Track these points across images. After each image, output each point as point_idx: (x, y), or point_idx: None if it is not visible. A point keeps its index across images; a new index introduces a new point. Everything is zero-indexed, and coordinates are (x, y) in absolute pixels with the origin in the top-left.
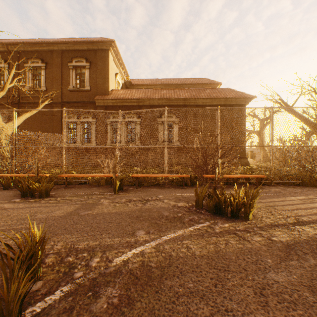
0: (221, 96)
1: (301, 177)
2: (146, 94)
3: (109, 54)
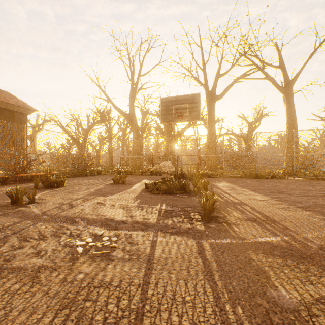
0: (2, 99)
1: (74, 172)
2: None
3: None
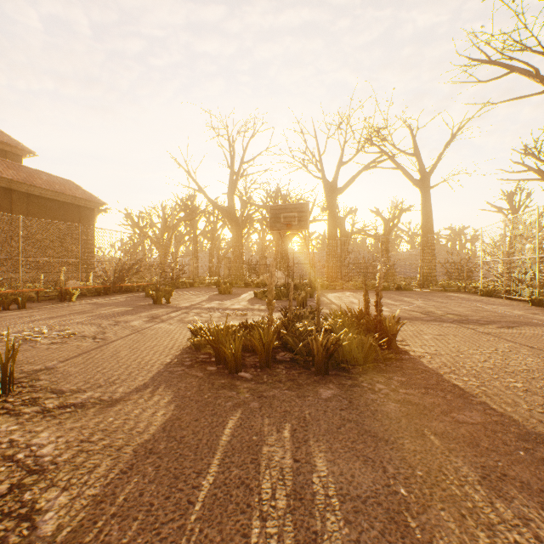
0: (69, 193)
1: (164, 284)
2: None
3: None
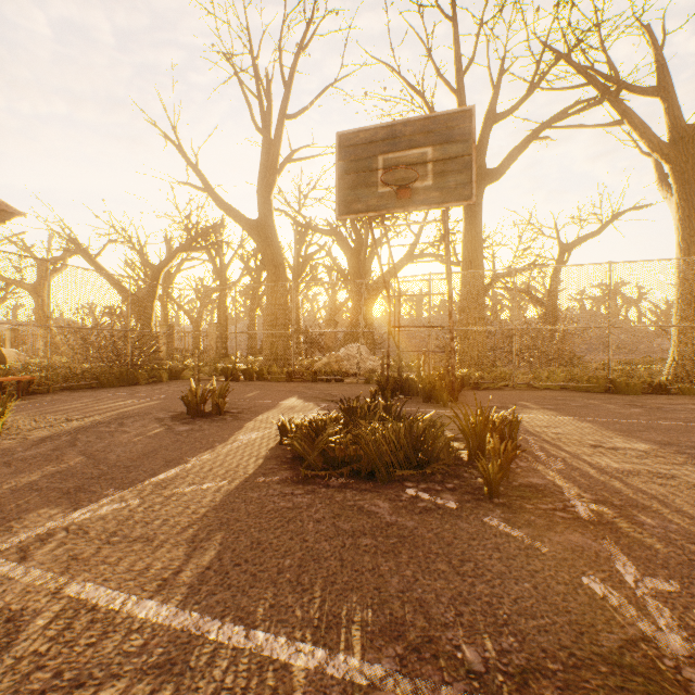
0: None
1: (100, 376)
2: None
3: None
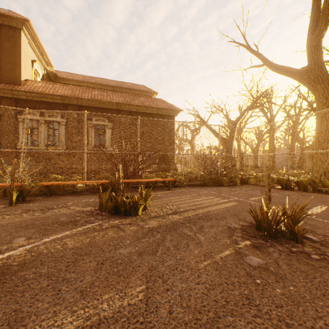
0: (154, 106)
1: (204, 179)
2: (73, 92)
3: (22, 34)
